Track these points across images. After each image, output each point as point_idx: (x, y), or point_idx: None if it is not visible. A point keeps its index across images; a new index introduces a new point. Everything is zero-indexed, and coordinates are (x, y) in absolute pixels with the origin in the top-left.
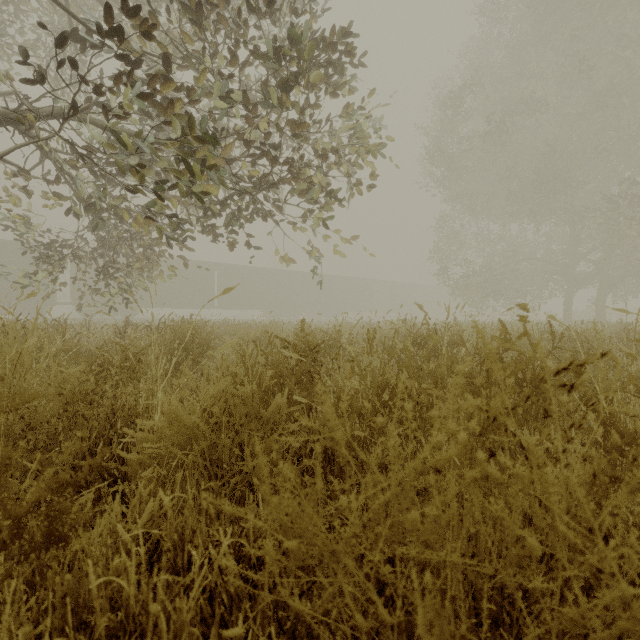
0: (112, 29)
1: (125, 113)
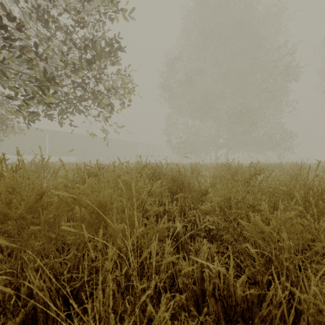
0: (4, 26)
1: (8, 62)
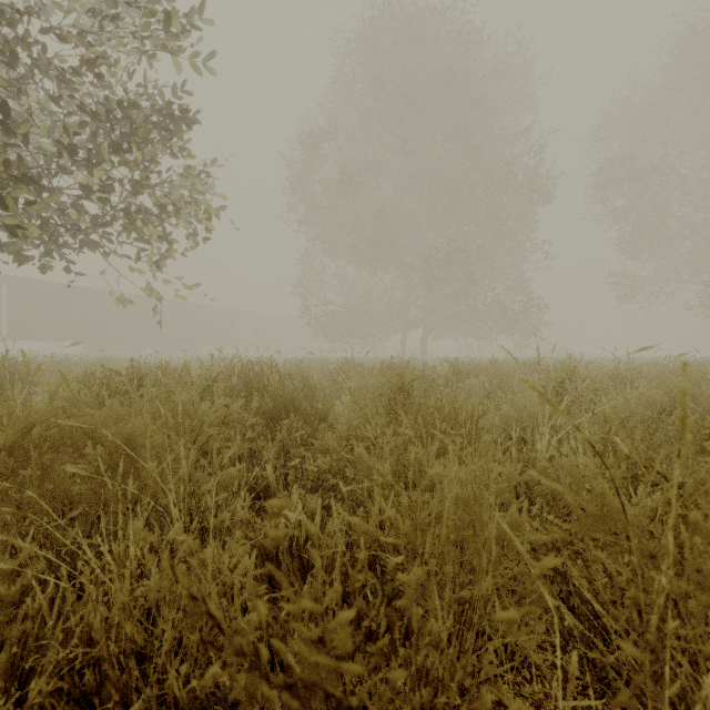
0: None
1: None
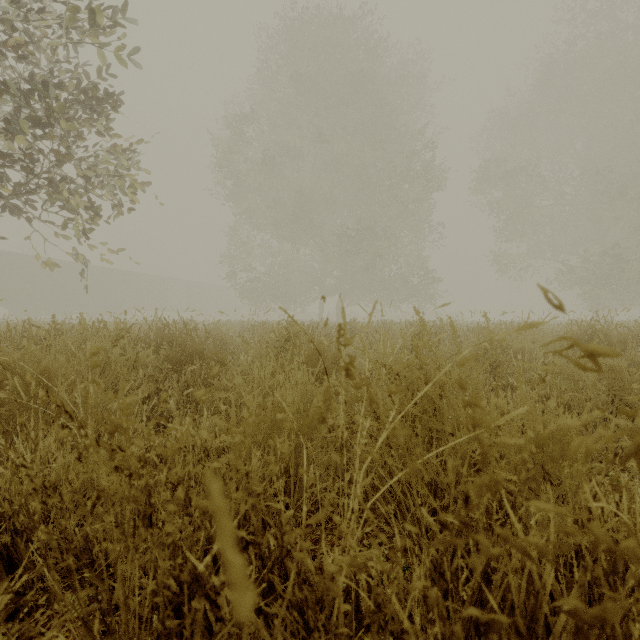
0: None
1: None
